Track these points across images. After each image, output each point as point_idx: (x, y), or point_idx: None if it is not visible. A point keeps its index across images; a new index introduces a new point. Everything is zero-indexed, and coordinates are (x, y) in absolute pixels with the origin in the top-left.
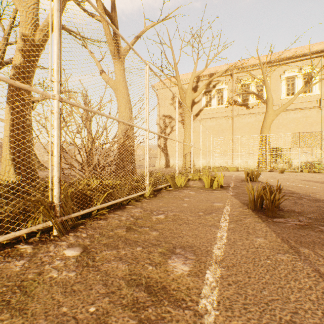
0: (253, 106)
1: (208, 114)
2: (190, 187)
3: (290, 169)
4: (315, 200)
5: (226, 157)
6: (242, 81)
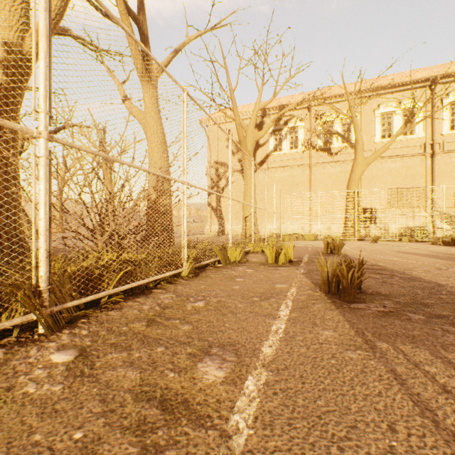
0: (338, 151)
1: (278, 162)
2: (247, 262)
3: (386, 238)
4: (410, 279)
5: (302, 220)
6: (324, 117)
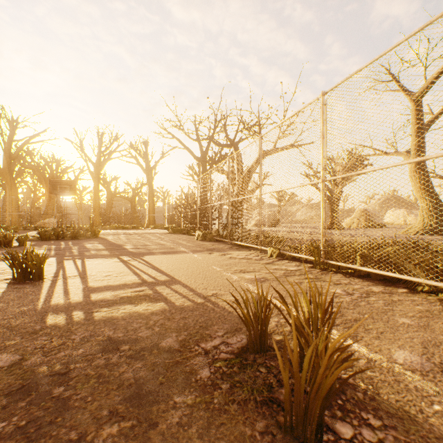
0: None
1: None
2: None
3: None
4: None
5: None
6: None
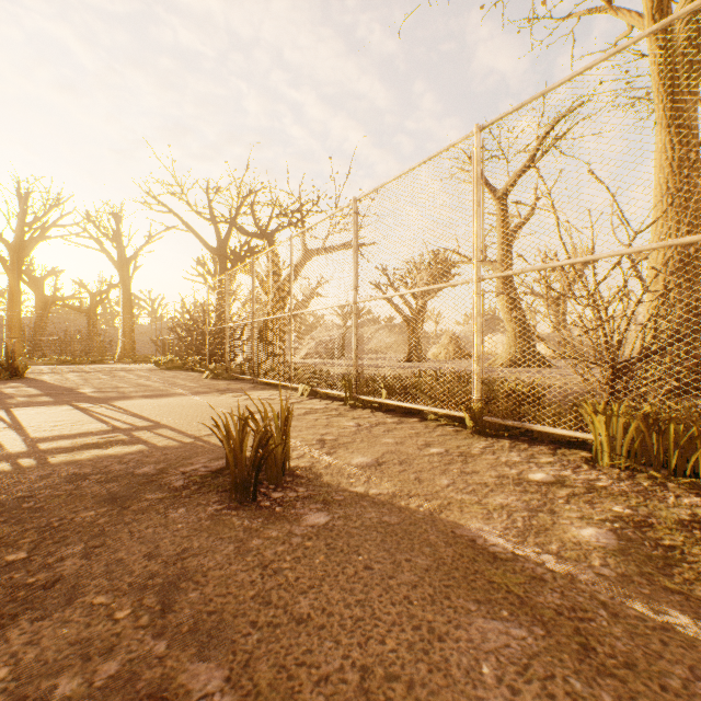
0: None
1: None
2: None
3: None
4: None
5: None
6: None
